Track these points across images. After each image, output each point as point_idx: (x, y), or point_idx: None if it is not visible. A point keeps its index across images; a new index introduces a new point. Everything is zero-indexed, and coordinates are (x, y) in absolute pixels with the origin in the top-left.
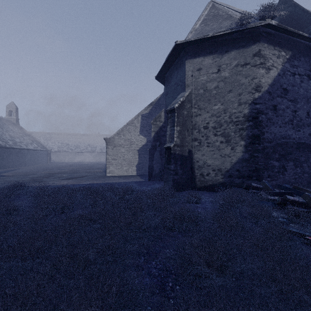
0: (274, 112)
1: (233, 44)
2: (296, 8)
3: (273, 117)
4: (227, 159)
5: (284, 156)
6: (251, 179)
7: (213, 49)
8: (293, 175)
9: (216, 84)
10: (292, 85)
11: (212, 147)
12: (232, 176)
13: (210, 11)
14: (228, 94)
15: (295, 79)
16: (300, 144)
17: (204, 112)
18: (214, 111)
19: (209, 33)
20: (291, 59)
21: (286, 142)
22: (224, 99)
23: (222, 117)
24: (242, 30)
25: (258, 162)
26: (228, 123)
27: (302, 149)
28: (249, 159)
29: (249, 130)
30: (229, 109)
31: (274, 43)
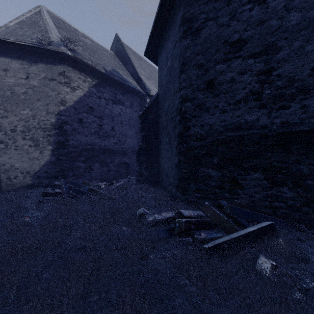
0: (80, 124)
1: (41, 58)
2: (123, 48)
3: (79, 128)
4: (36, 162)
5: (90, 158)
6: (57, 178)
7: (21, 55)
8: (100, 173)
9: (25, 90)
10: (99, 105)
11: (21, 150)
12: (41, 177)
13: (33, 16)
14: (37, 102)
15: (101, 101)
16: (106, 150)
17: (12, 114)
18: (23, 115)
19: (18, 37)
20: (97, 86)
21: (93, 148)
22: (33, 106)
23: (31, 122)
24: (44, 48)
25: (63, 164)
26: (37, 129)
27: (108, 154)
28: (55, 162)
29: (56, 137)
30: (38, 116)
31: (80, 70)
